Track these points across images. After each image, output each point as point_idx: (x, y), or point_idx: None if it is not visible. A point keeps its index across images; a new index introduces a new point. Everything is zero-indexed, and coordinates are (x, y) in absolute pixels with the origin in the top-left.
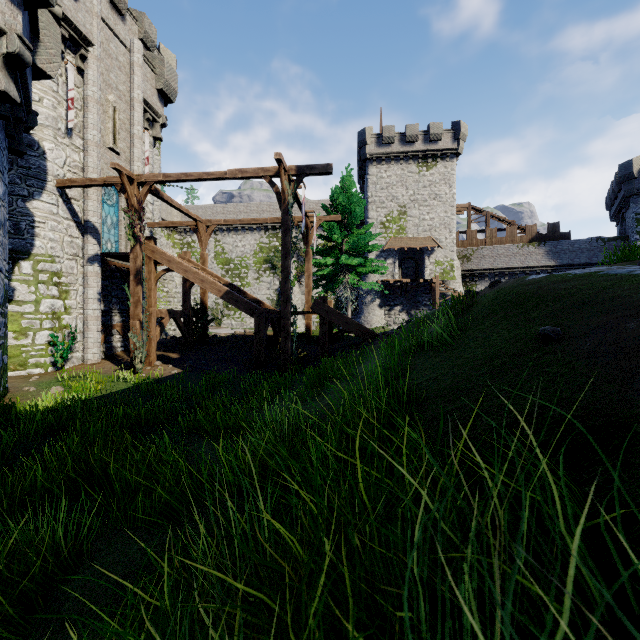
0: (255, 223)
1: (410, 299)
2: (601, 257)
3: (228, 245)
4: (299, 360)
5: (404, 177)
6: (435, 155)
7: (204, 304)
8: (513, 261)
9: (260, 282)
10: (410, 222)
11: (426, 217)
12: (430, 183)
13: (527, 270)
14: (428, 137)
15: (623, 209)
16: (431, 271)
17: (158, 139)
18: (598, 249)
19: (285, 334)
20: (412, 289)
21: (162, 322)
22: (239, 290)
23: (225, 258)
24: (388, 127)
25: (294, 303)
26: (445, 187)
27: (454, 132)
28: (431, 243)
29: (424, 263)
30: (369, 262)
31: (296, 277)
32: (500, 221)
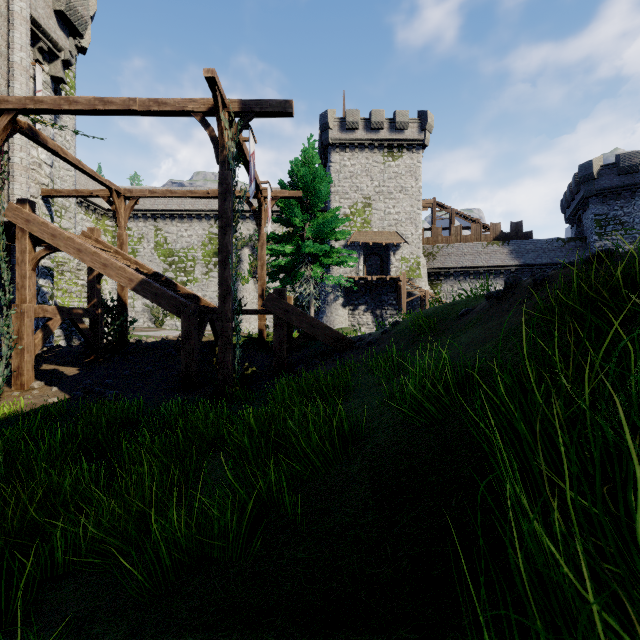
0: (192, 196)
1: (375, 298)
2: (561, 257)
3: (171, 234)
4: (247, 376)
5: (369, 167)
6: (401, 145)
7: (122, 300)
8: (478, 260)
9: (209, 277)
10: (375, 215)
11: (392, 211)
12: (396, 175)
13: (492, 269)
14: (394, 125)
15: (580, 211)
16: (397, 268)
17: (59, 80)
18: (559, 249)
19: (224, 342)
20: (377, 287)
21: (47, 324)
22: (168, 281)
23: (168, 249)
24: (352, 111)
25: (248, 301)
26: (411, 180)
27: (420, 122)
28: (397, 238)
29: (390, 260)
30: (336, 252)
31: (251, 272)
32: (464, 219)
